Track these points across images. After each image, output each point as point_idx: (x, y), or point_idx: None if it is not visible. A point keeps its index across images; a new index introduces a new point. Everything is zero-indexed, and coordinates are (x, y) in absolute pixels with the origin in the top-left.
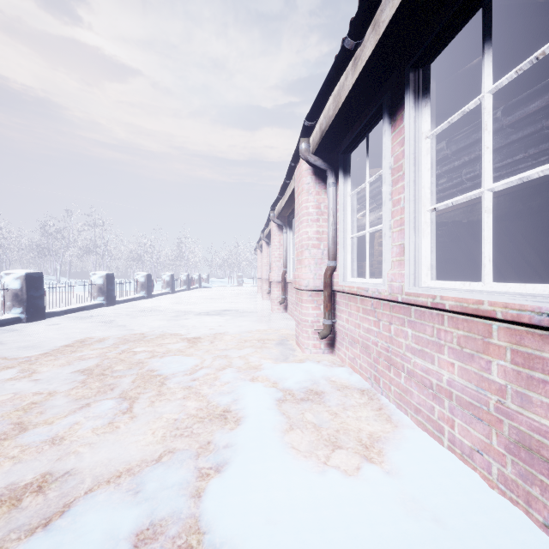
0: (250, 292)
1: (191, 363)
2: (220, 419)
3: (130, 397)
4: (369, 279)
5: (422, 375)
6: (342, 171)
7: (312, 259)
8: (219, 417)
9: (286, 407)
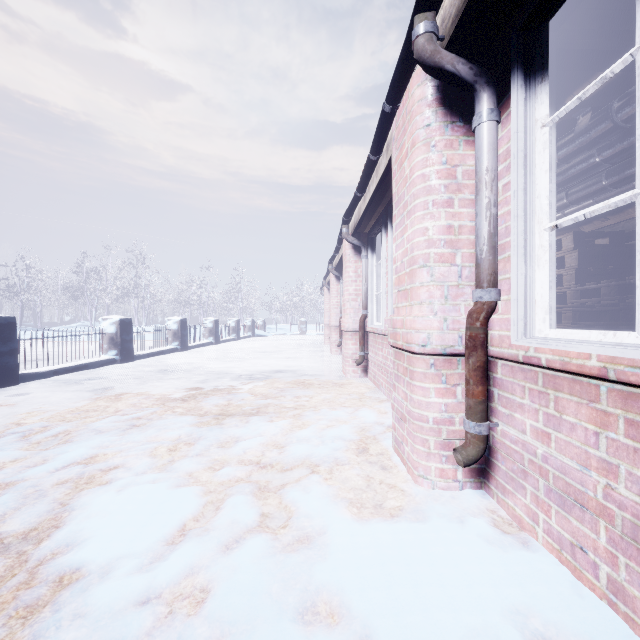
0: (315, 343)
1: (170, 518)
2: None
3: None
4: None
5: None
6: (521, 71)
7: (437, 287)
8: None
9: None
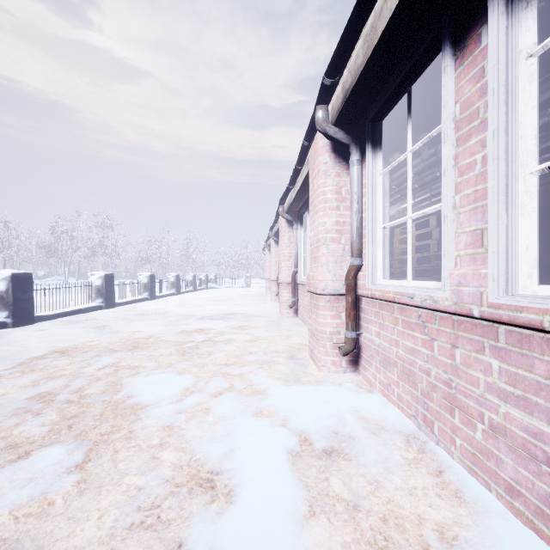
0: (258, 294)
1: (181, 385)
2: (204, 489)
3: (88, 442)
4: (412, 281)
5: (525, 438)
6: (370, 143)
7: (331, 256)
8: (203, 485)
9: (301, 466)
